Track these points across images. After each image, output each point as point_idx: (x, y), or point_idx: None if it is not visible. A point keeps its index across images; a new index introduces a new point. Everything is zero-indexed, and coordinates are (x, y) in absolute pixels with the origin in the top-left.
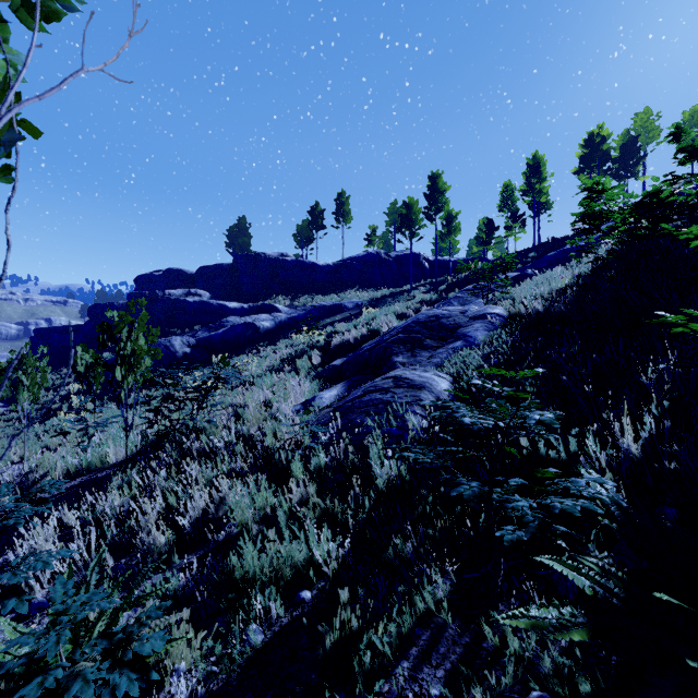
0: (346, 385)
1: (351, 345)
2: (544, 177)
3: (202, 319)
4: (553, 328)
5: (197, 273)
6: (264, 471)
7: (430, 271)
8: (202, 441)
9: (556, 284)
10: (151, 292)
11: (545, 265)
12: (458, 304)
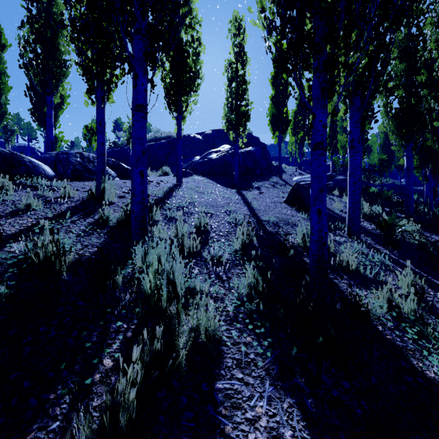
0: None
1: None
2: None
3: None
4: None
5: None
6: None
7: None
8: None
9: None
10: None
11: None
12: None
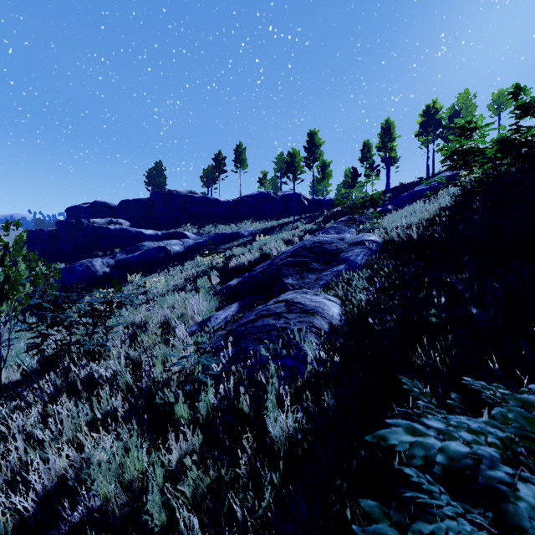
0: (240, 305)
1: (246, 266)
2: (394, 137)
3: (122, 243)
4: (430, 254)
5: (119, 205)
6: (146, 412)
7: (308, 207)
8: (92, 367)
9: (423, 215)
10: (77, 221)
11: (400, 203)
12: (334, 233)
